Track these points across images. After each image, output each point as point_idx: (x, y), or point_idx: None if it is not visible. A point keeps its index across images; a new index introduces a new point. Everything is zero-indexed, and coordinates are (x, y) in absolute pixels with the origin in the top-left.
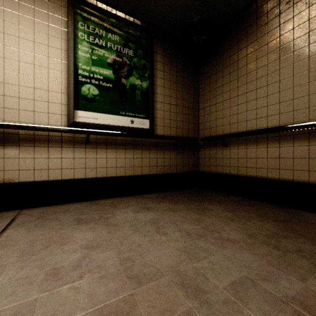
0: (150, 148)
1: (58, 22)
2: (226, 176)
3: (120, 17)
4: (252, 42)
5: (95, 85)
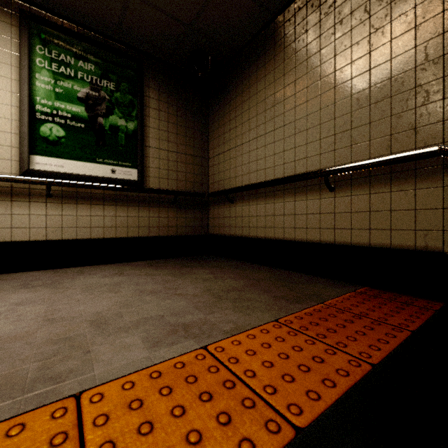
0: (139, 204)
1: (6, 45)
2: (232, 238)
3: (95, 41)
4: (253, 83)
5: (60, 124)
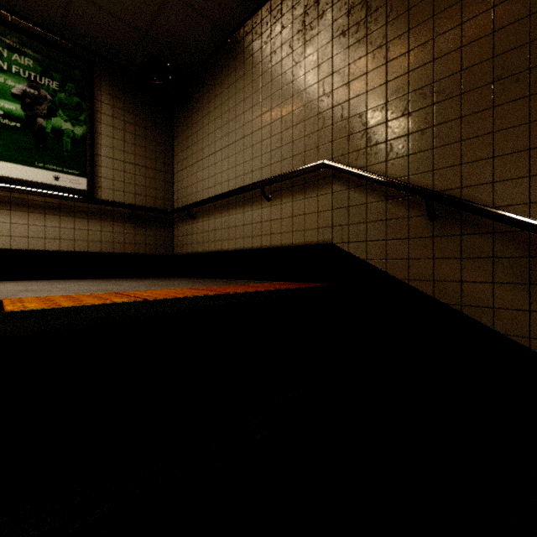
0: (89, 217)
1: None
2: (194, 256)
3: (34, 35)
4: (212, 99)
5: None
